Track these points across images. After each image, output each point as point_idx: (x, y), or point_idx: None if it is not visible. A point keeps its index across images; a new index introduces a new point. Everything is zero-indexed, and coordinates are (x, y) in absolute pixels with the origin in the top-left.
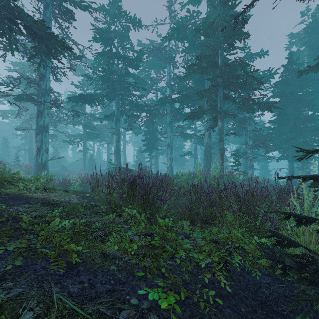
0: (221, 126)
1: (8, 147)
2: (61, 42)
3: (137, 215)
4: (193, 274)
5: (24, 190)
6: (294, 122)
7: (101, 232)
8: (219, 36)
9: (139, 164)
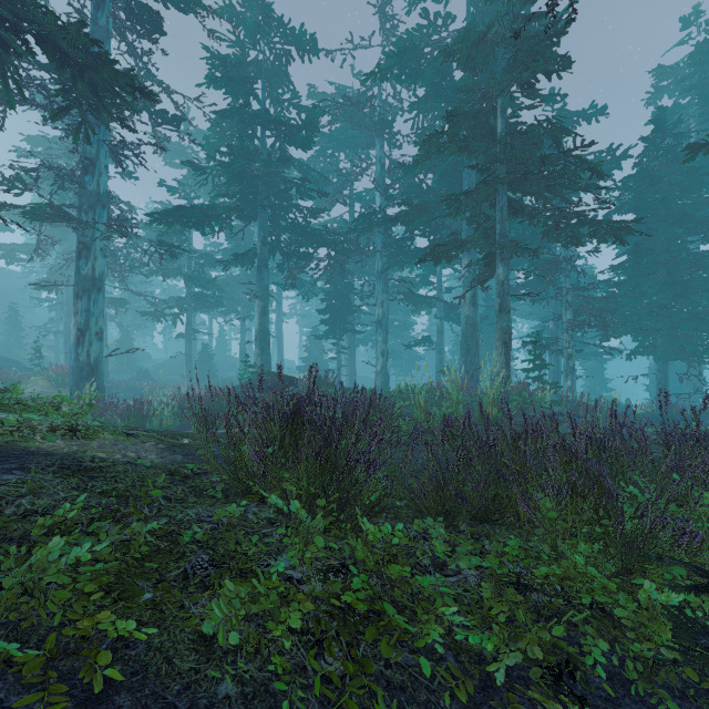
0: (504, 277)
1: (20, 328)
2: (126, 78)
3: (303, 519)
4: (469, 700)
5: (14, 436)
6: (668, 270)
7: (207, 553)
8: (499, 65)
9: (310, 367)
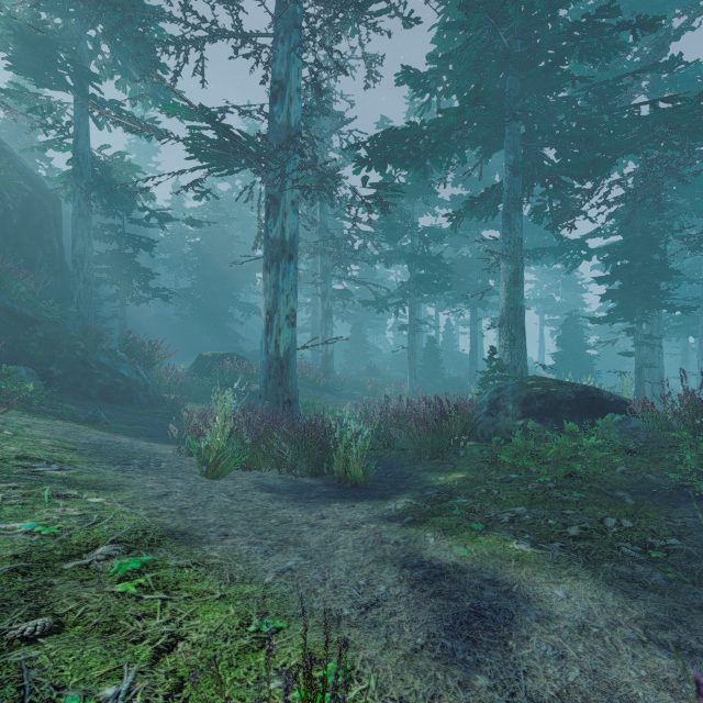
0: None
1: None
2: None
3: None
4: None
5: None
6: None
7: None
8: None
9: None
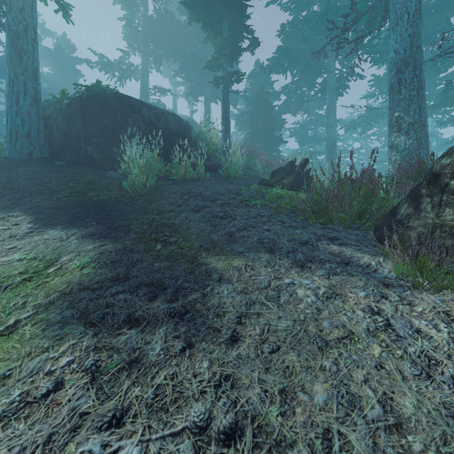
0: None
1: None
2: None
3: None
4: None
5: None
6: None
7: None
8: None
9: None
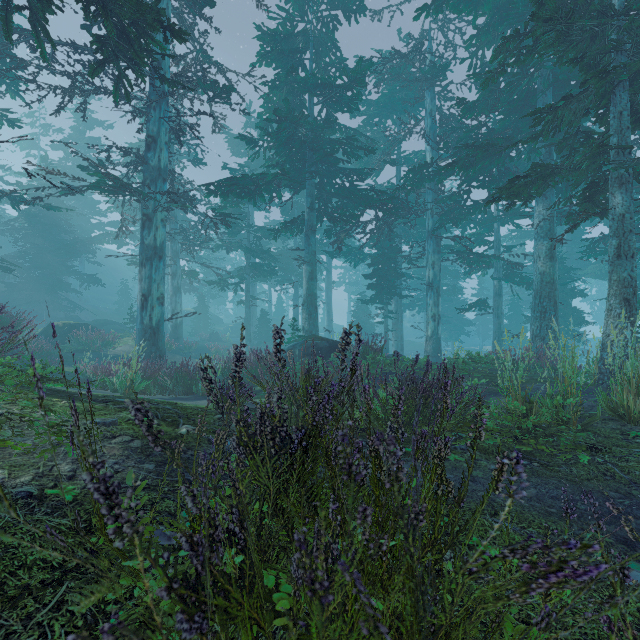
0: (624, 208)
1: (129, 299)
2: (153, 13)
3: None
4: None
5: None
6: None
7: None
8: None
9: (344, 332)
